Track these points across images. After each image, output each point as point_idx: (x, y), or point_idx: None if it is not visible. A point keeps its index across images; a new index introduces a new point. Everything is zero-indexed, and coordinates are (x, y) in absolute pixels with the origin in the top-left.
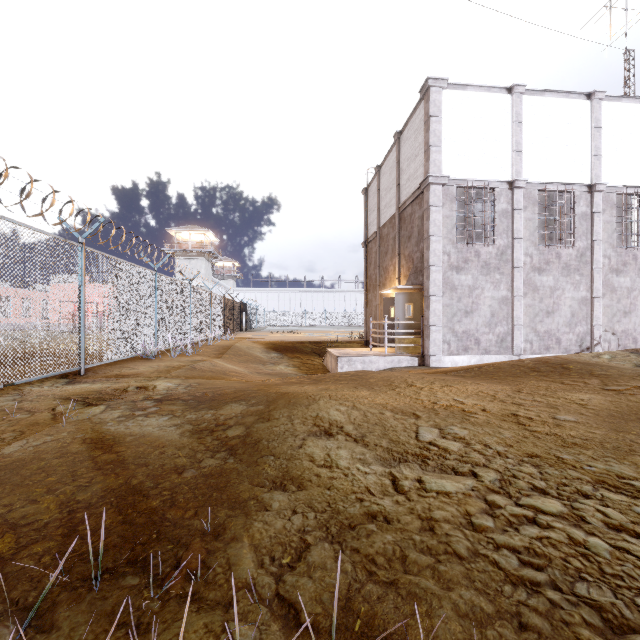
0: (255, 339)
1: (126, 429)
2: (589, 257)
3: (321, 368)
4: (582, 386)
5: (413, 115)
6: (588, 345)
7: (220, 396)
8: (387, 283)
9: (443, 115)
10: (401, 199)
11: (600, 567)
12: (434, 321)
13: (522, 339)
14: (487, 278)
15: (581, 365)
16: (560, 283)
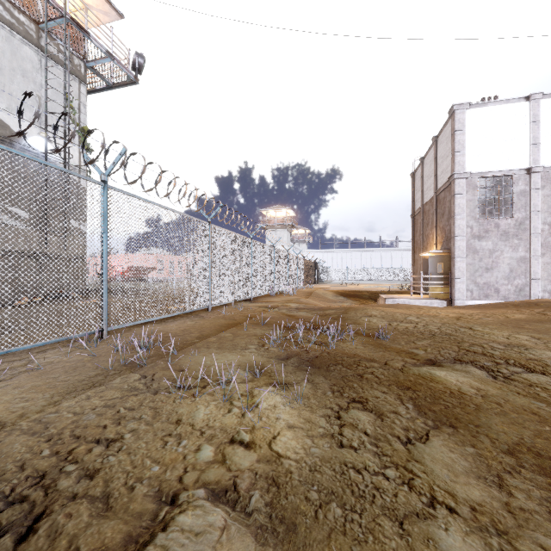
0: (327, 288)
1: (294, 313)
2: None
3: None
4: (527, 312)
5: (445, 126)
6: None
7: (322, 308)
8: (428, 247)
9: (466, 128)
10: (437, 186)
11: (431, 330)
12: (458, 275)
13: (539, 289)
14: (506, 243)
15: (549, 303)
16: None
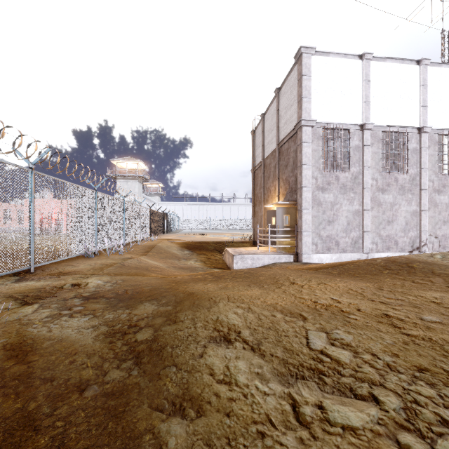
0: (173, 240)
1: (47, 332)
2: (418, 181)
3: (221, 262)
4: (430, 284)
5: (289, 75)
6: (418, 246)
7: (137, 294)
8: (269, 199)
9: (312, 75)
10: (280, 138)
11: None
12: (305, 228)
13: (370, 241)
14: (344, 196)
15: (423, 264)
16: (397, 200)
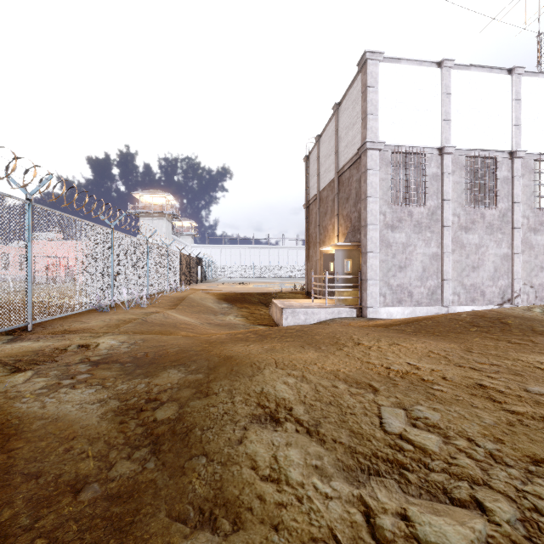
0: (208, 290)
1: (40, 408)
2: (510, 217)
3: (267, 318)
4: (532, 345)
5: (351, 87)
6: (509, 297)
7: (160, 358)
8: (326, 240)
9: (379, 86)
10: (339, 164)
11: None
12: (371, 275)
13: (451, 292)
14: (419, 236)
15: (519, 320)
16: (484, 241)
